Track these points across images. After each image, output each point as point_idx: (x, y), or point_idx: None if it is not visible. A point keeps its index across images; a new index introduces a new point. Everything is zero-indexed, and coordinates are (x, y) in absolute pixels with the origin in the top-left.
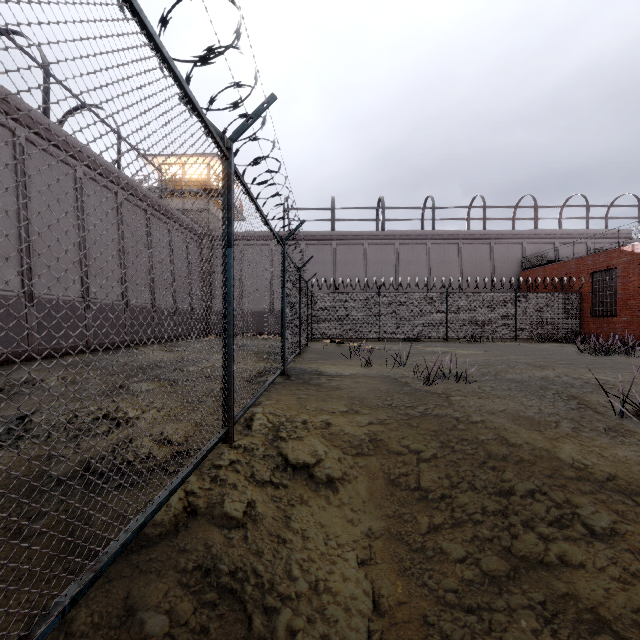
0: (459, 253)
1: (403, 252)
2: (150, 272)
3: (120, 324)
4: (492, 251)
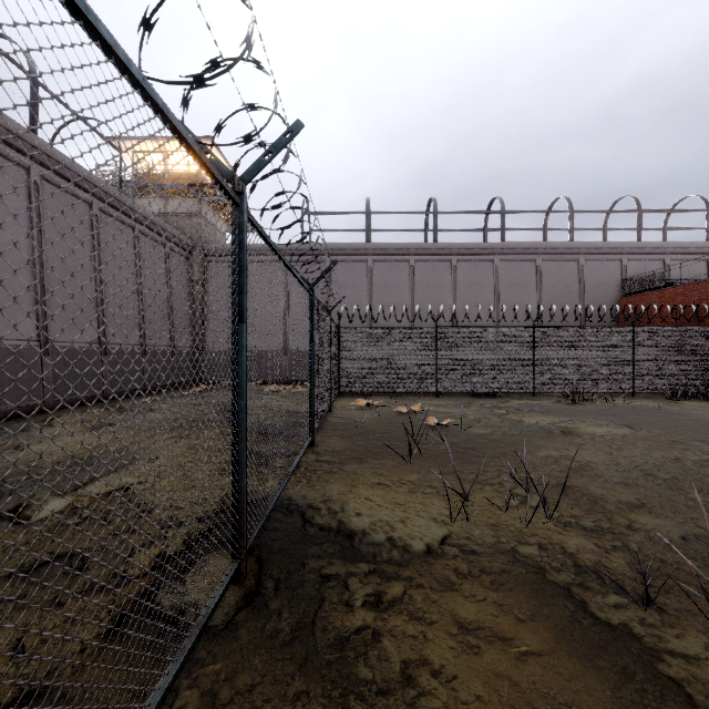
0: (537, 273)
1: (462, 271)
2: (97, 296)
3: (31, 377)
4: (581, 270)
